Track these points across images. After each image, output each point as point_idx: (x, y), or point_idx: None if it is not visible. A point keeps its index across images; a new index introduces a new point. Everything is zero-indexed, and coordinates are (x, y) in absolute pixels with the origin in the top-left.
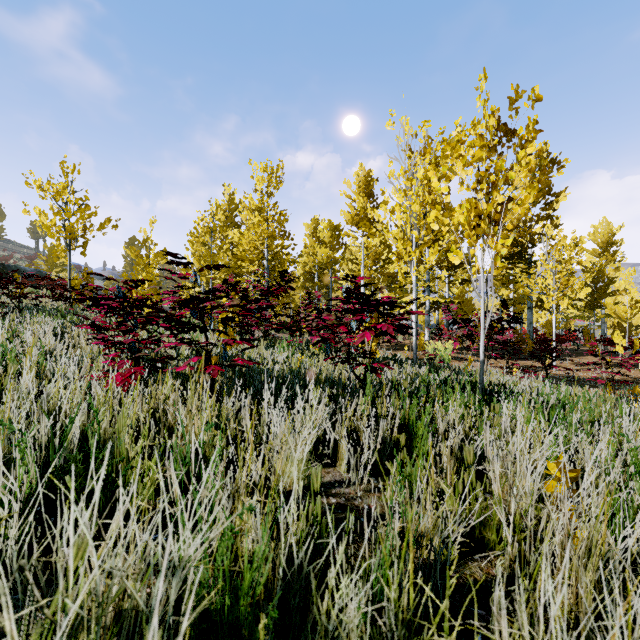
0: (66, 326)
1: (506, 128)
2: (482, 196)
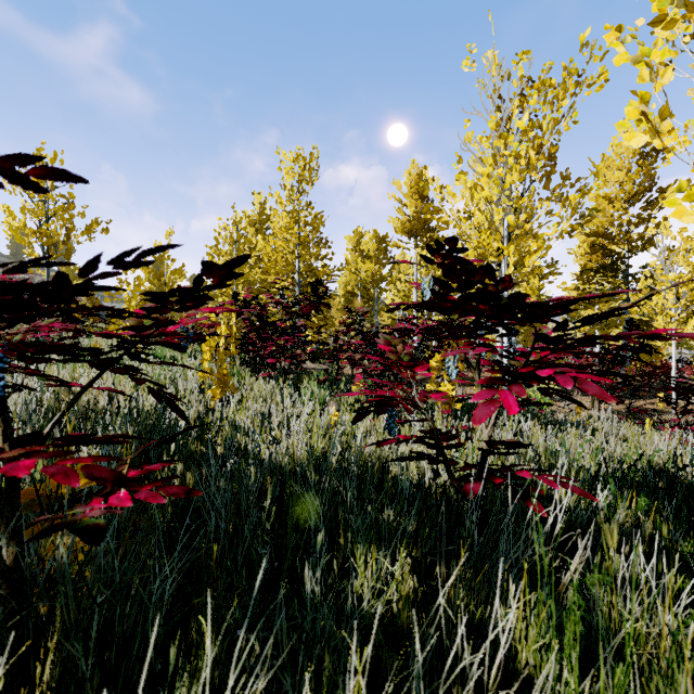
0: None
1: None
2: None
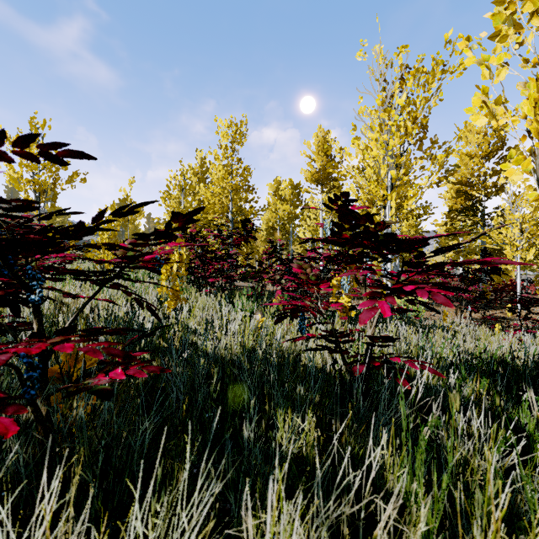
0: None
1: None
2: None
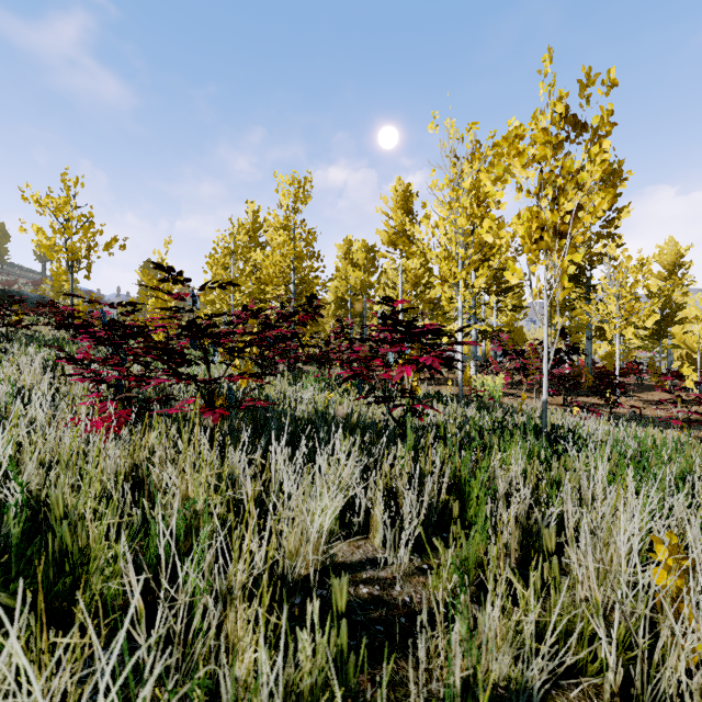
0: None
1: (575, 120)
2: (545, 202)
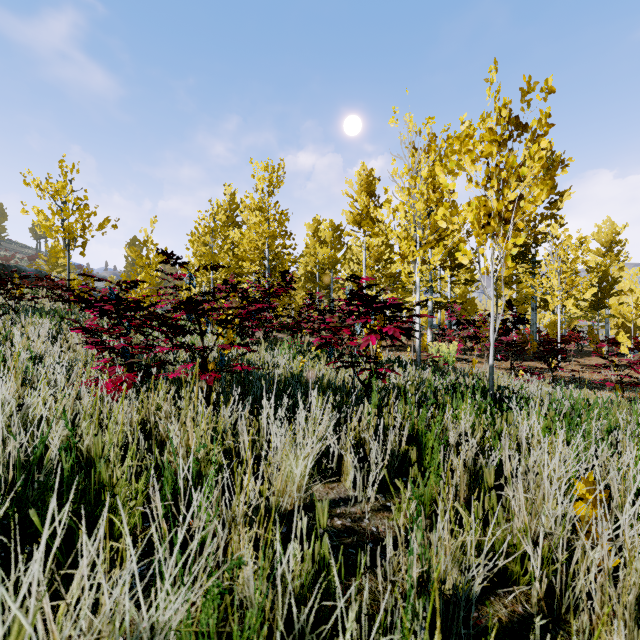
0: (63, 328)
1: (517, 122)
2: (492, 193)
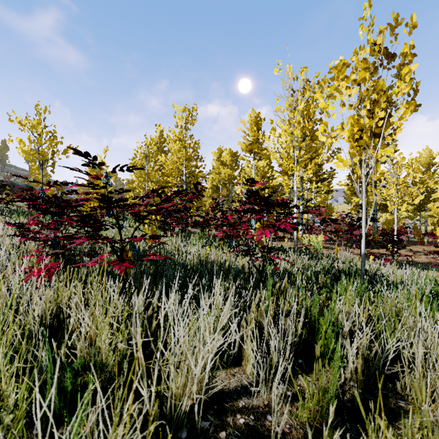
0: None
1: (386, 52)
2: (364, 112)
